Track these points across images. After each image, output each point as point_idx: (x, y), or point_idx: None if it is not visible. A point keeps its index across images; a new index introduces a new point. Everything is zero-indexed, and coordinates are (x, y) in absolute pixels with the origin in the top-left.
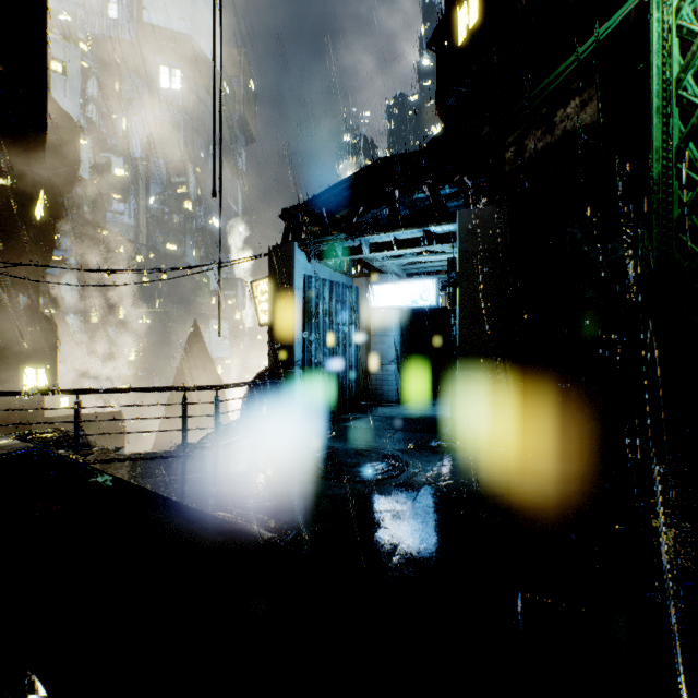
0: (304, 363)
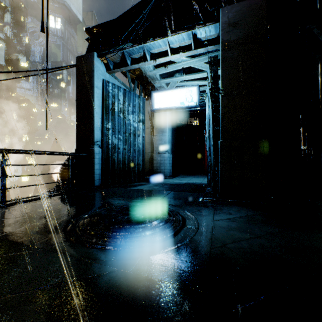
0: (103, 144)
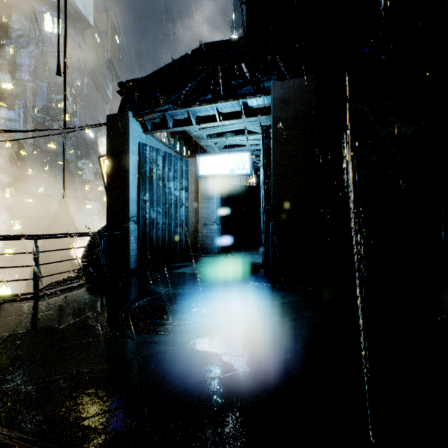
0: (139, 219)
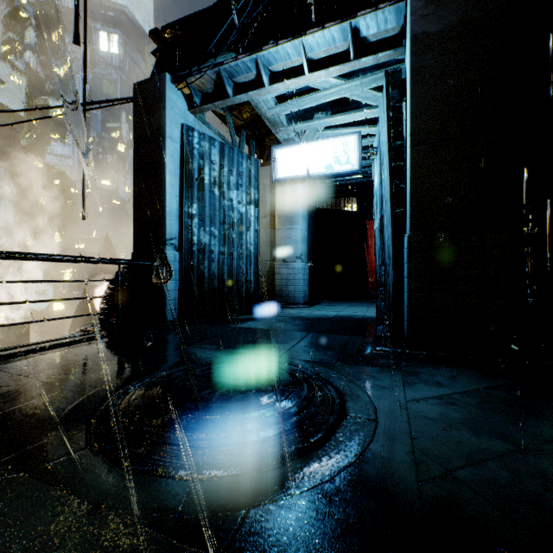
0: (181, 243)
